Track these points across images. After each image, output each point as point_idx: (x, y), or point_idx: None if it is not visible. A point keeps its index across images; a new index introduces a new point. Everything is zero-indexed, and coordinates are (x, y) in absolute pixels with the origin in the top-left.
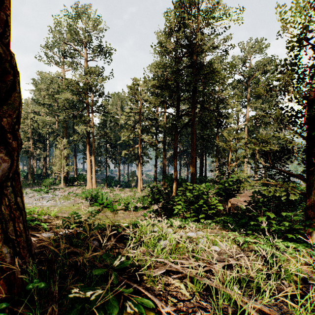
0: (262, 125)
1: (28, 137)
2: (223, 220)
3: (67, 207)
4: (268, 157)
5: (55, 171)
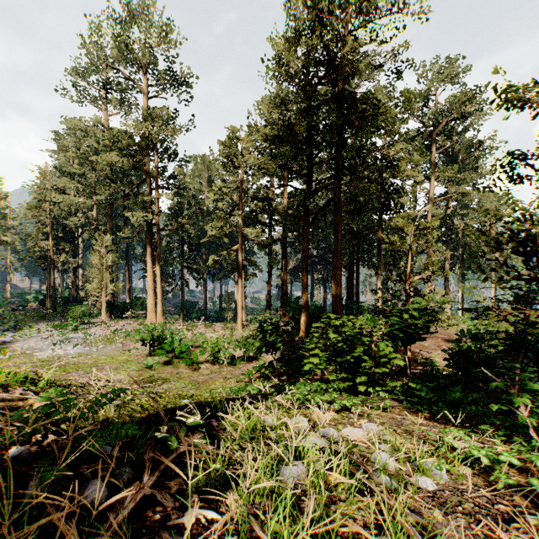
0: (458, 212)
1: (45, 232)
2: (403, 387)
3: (108, 358)
4: (536, 254)
5: (92, 292)
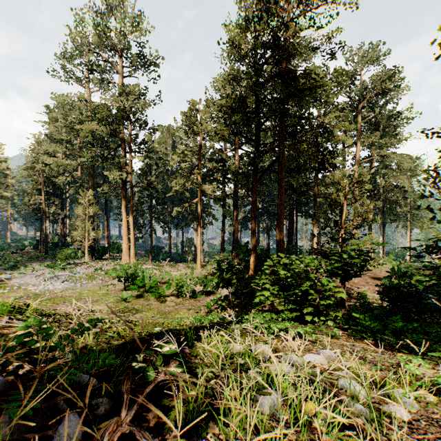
0: (379, 171)
1: (39, 189)
2: (343, 317)
3: (90, 292)
4: None
5: (77, 238)
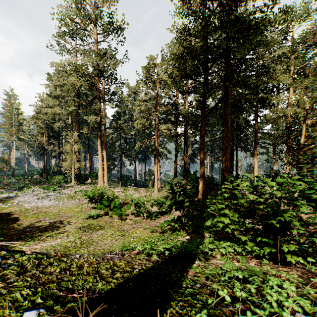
0: None
1: (42, 133)
2: None
3: (67, 209)
4: None
5: (66, 167)
